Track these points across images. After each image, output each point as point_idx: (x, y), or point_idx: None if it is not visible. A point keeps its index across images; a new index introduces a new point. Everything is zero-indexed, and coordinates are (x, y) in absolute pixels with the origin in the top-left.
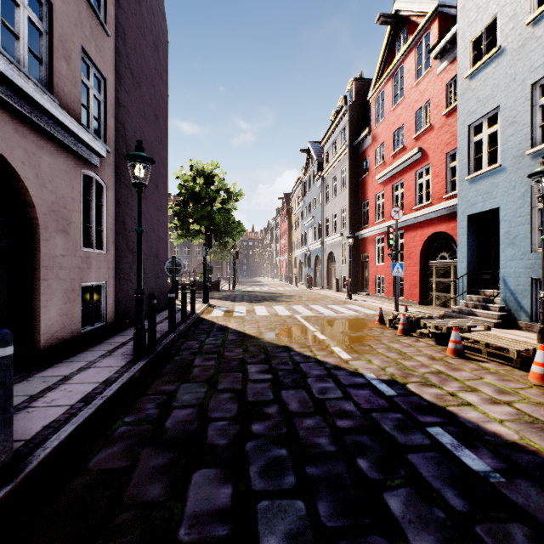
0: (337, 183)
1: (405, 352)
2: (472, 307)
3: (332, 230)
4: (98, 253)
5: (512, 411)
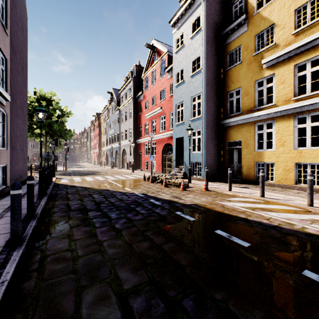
0: (127, 114)
1: (150, 187)
2: (176, 172)
3: (125, 138)
4: (4, 150)
5: (171, 195)
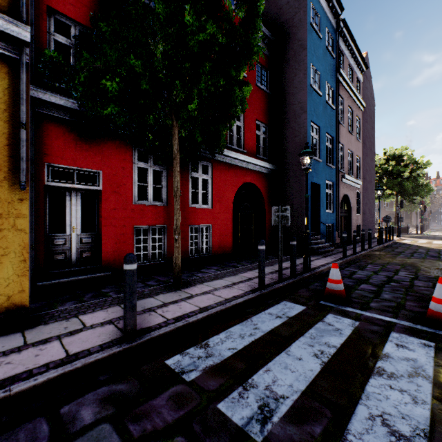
0: None
1: None
2: None
3: None
4: (358, 215)
5: None
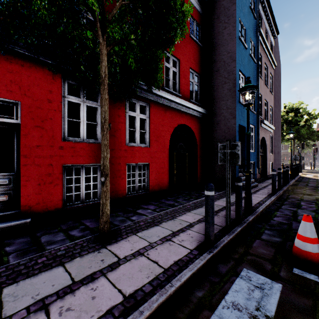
0: None
1: None
2: None
3: None
4: (271, 154)
5: None
